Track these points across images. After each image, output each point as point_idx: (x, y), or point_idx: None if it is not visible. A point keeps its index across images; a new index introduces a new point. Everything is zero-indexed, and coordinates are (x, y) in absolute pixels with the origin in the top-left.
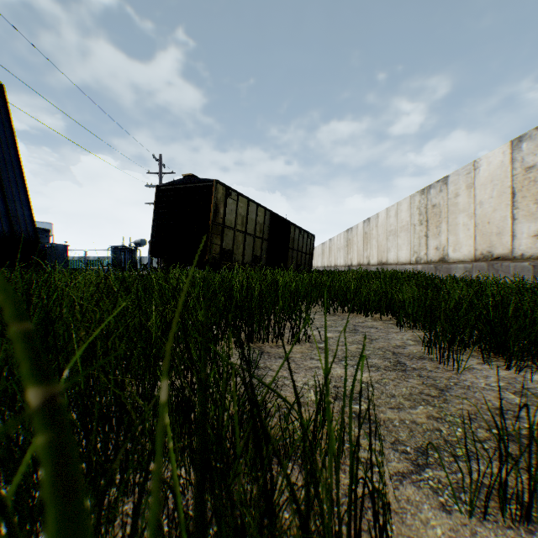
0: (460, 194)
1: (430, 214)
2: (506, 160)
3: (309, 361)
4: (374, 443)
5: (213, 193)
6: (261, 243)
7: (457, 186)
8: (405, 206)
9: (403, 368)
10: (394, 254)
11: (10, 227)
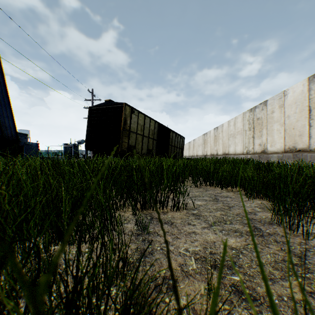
0: (275, 111)
1: (256, 124)
2: (305, 90)
3: (187, 227)
4: None
5: (123, 111)
6: (153, 141)
7: (273, 106)
8: (240, 119)
9: (260, 233)
10: (233, 148)
11: (1, 132)
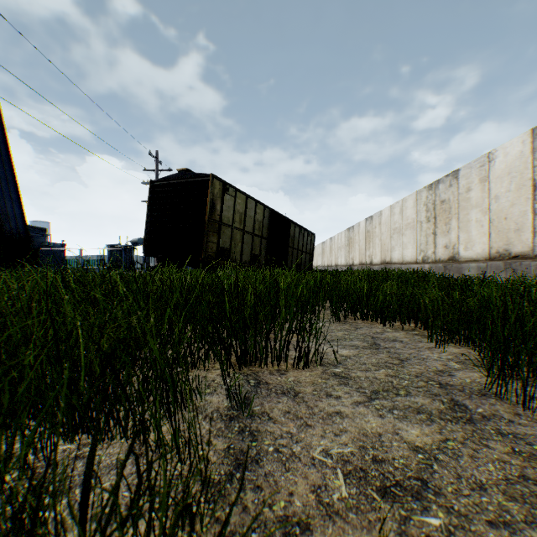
0: (472, 188)
1: (439, 211)
2: (526, 150)
3: (326, 401)
4: None
5: (209, 189)
6: (260, 241)
7: (469, 179)
8: (411, 202)
9: (467, 415)
10: (399, 253)
11: None
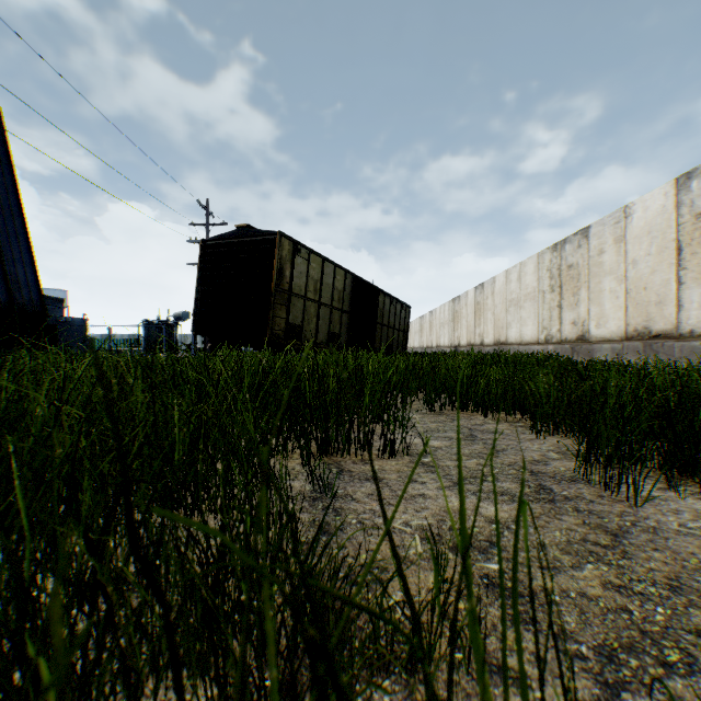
0: (605, 251)
1: (565, 278)
2: (669, 205)
3: (410, 486)
4: (525, 637)
5: (276, 250)
6: (341, 316)
7: (602, 239)
8: (531, 267)
9: (550, 497)
10: (516, 330)
11: (8, 295)
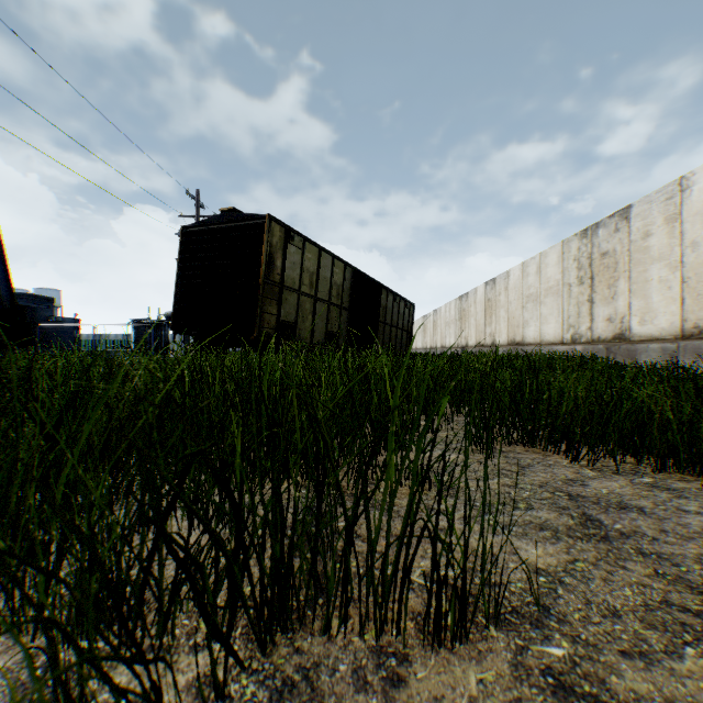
0: (653, 233)
1: (598, 268)
2: None
3: None
4: None
5: (264, 236)
6: (339, 313)
7: (648, 220)
8: (554, 257)
9: None
10: (535, 329)
11: None
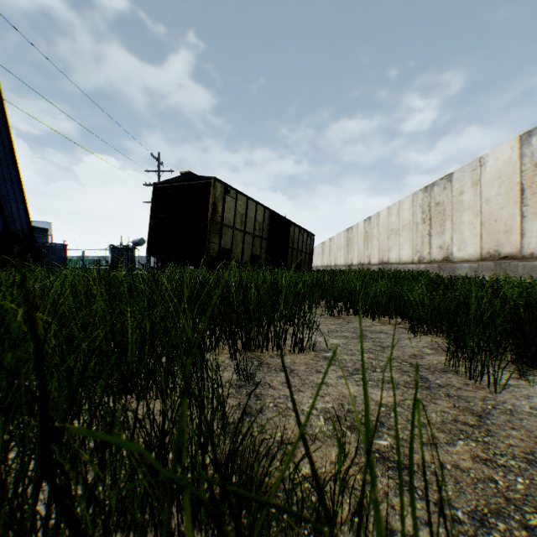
0: (465, 191)
1: (434, 212)
2: (514, 156)
3: (316, 376)
4: None
5: (211, 191)
6: (261, 242)
7: (462, 183)
8: (407, 204)
9: (427, 385)
10: (396, 253)
11: (5, 226)
